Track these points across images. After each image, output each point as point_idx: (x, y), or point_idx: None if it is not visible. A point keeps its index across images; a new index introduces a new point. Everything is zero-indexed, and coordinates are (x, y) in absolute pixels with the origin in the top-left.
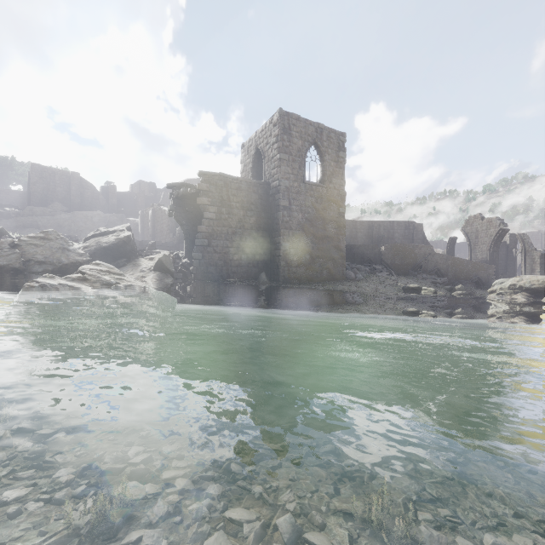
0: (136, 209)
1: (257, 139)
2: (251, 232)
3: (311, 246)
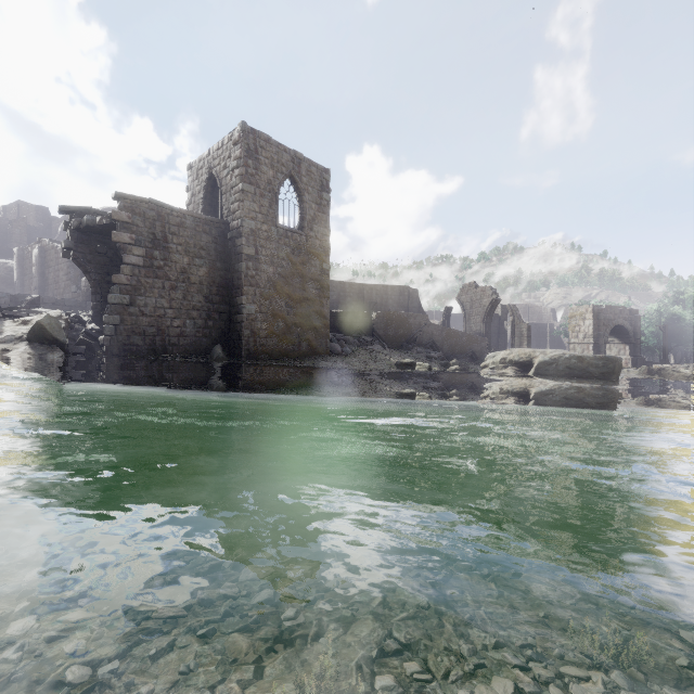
0: (11, 245)
1: (211, 159)
2: (201, 289)
3: (286, 310)
